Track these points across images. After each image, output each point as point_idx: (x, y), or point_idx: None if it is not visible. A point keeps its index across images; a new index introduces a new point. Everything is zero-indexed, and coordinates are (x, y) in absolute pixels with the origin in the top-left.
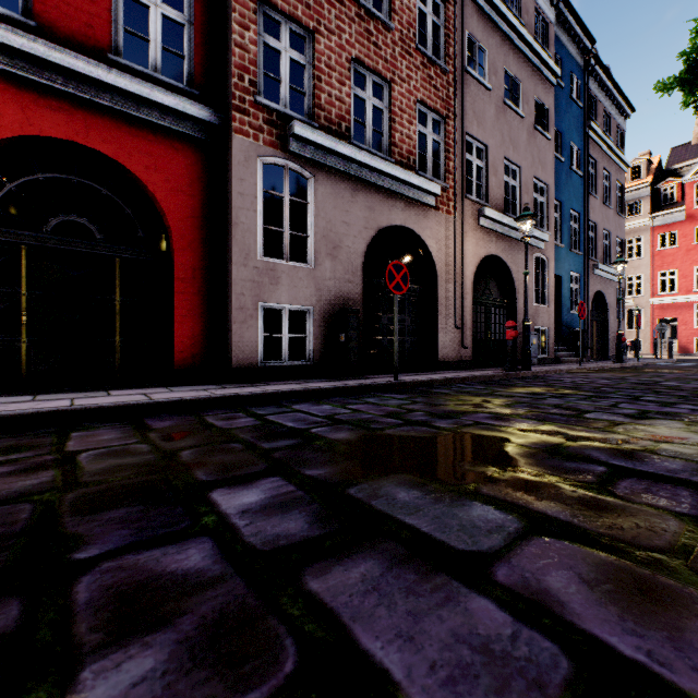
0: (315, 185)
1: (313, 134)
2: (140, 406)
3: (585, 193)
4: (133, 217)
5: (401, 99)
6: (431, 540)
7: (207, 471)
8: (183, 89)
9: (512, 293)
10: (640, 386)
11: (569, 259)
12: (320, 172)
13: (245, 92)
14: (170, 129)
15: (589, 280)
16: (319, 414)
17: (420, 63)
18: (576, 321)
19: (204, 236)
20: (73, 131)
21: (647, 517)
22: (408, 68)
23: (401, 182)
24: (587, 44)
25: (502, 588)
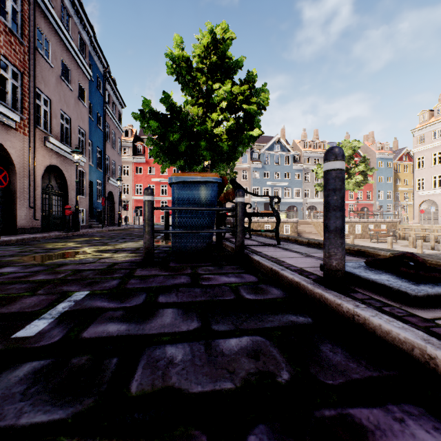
0: None
1: None
2: None
3: (104, 140)
4: None
5: None
6: (81, 263)
7: None
8: None
9: (66, 188)
10: (126, 235)
11: (97, 173)
12: None
13: None
14: None
15: (106, 185)
16: None
17: (3, 30)
18: (100, 206)
19: None
20: None
21: (122, 254)
22: None
23: None
24: (105, 64)
25: (99, 263)
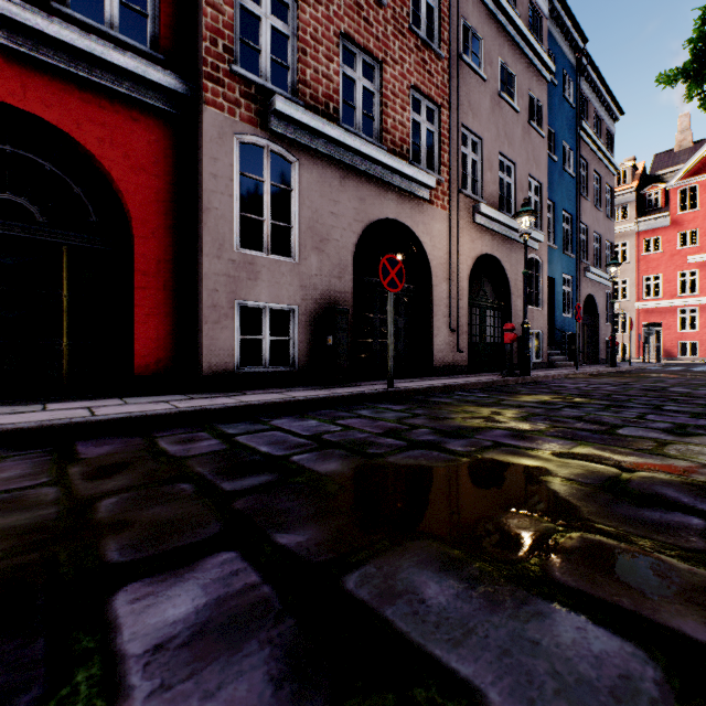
0: (300, 170)
1: (297, 112)
2: (74, 425)
3: (577, 194)
4: (84, 198)
5: (394, 83)
6: None
7: (126, 541)
8: (145, 52)
9: (506, 295)
10: (651, 393)
11: (562, 261)
12: (305, 156)
13: (219, 59)
14: (129, 97)
15: (581, 283)
16: (302, 434)
17: (414, 45)
18: (568, 324)
19: (171, 223)
20: (6, 90)
21: None
22: (401, 49)
23: (394, 172)
24: (579, 42)
25: None
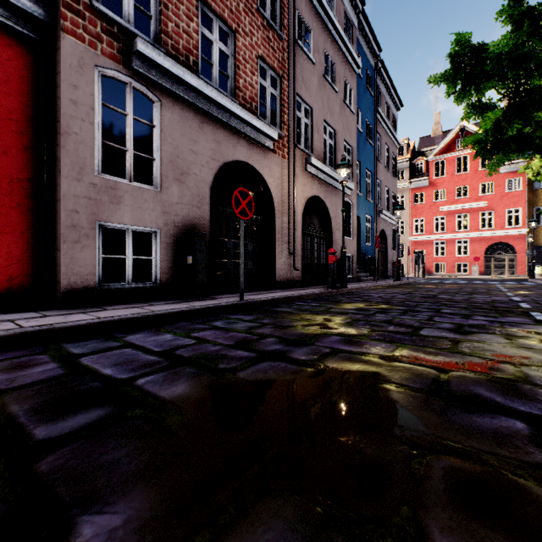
0: (162, 110)
1: (159, 57)
2: None
3: (375, 158)
4: None
5: (245, 50)
6: None
7: None
8: None
9: (329, 228)
10: (429, 299)
11: (365, 205)
12: (167, 98)
13: None
14: None
15: (377, 221)
16: (154, 350)
17: (261, 24)
18: (369, 250)
19: (26, 143)
20: None
21: None
22: (251, 24)
23: (245, 123)
24: (376, 50)
25: None
